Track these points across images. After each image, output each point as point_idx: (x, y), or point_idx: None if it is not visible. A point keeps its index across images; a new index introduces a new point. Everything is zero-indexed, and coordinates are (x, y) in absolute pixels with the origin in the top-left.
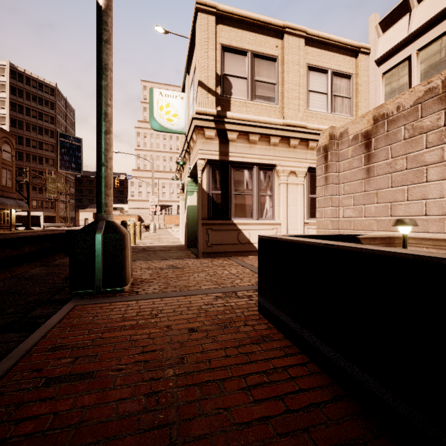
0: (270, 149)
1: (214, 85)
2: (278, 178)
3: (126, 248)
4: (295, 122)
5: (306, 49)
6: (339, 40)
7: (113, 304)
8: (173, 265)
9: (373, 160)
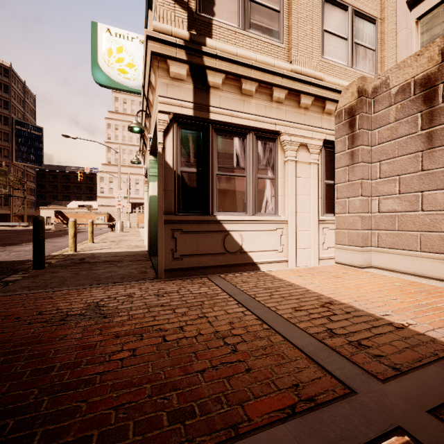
0: (271, 107)
1: None
2: (283, 152)
3: None
4: (308, 71)
5: None
6: None
7: None
8: (99, 302)
9: (440, 119)
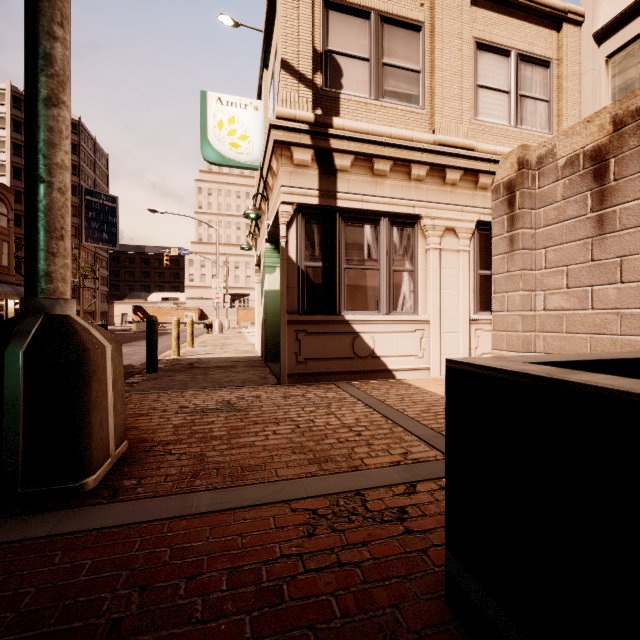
0: (410, 187)
1: (309, 68)
2: (424, 239)
3: (91, 382)
4: (455, 140)
5: (473, 11)
6: None
7: (18, 554)
8: (230, 401)
9: (612, 201)
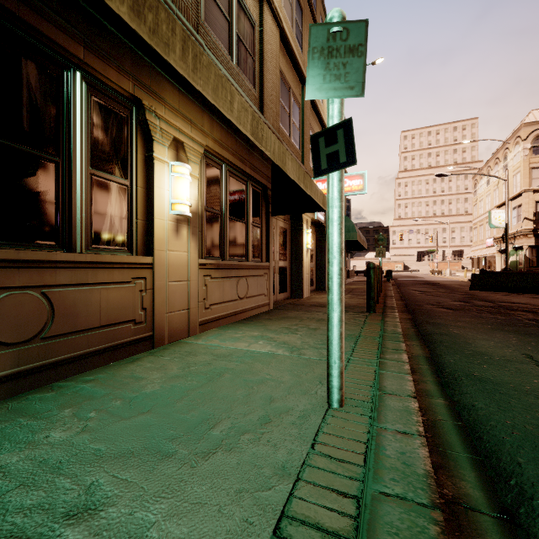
0: None
1: (532, 217)
2: None
3: None
4: None
5: None
6: None
7: None
8: None
9: None
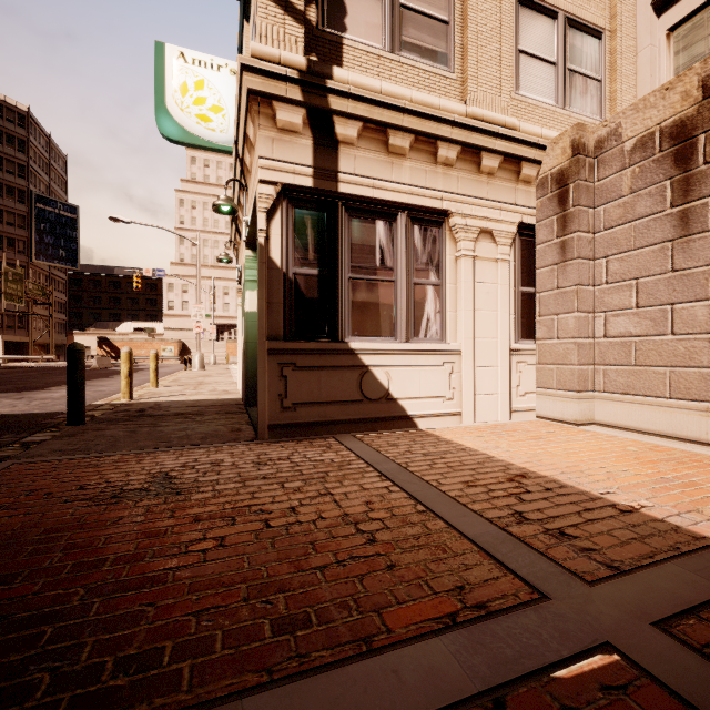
0: (436, 173)
1: None
2: (453, 244)
3: None
4: (493, 116)
5: None
6: None
7: None
8: (169, 473)
9: (701, 190)
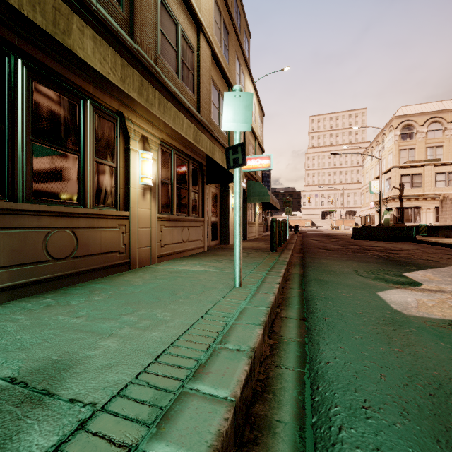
0: (418, 202)
1: (398, 187)
2: (422, 210)
3: None
4: (429, 193)
5: (434, 167)
6: (450, 162)
7: None
8: None
9: None
